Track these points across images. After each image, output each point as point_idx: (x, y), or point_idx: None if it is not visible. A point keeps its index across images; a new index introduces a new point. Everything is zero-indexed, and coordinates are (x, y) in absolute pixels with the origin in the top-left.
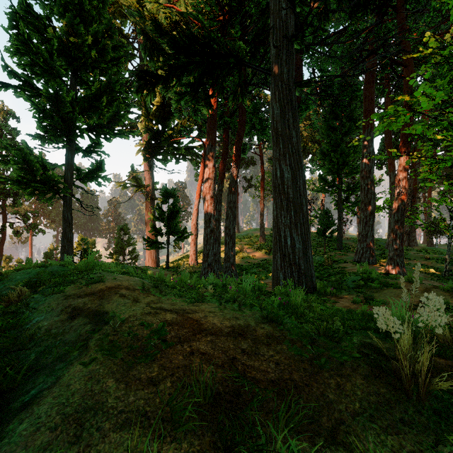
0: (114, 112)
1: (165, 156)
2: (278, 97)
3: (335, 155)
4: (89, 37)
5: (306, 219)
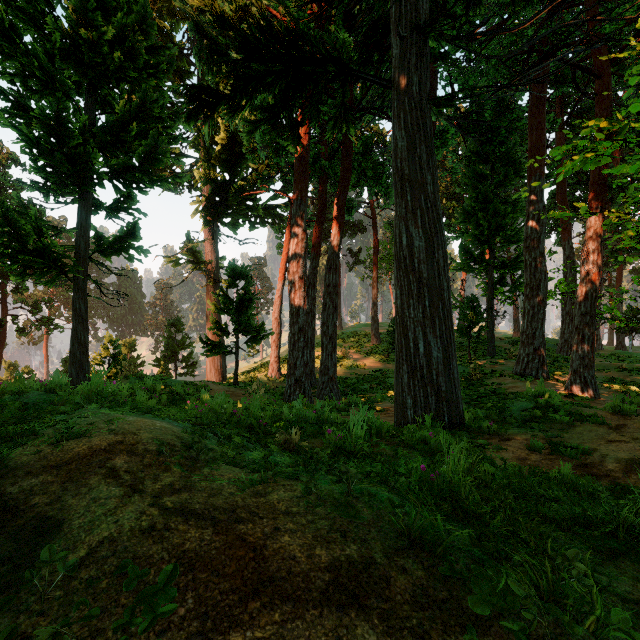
0: (149, 146)
1: (234, 220)
2: (404, 121)
3: (484, 215)
4: (110, 30)
5: (448, 311)
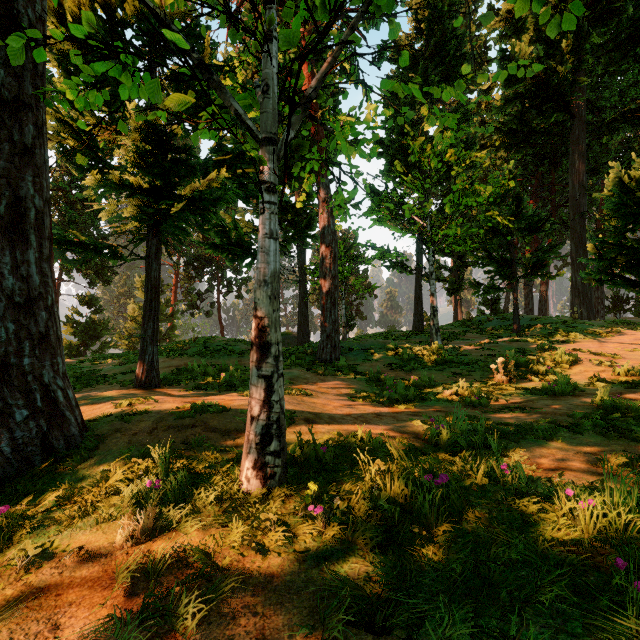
0: None
1: None
2: (573, 241)
3: None
4: None
5: (590, 301)
